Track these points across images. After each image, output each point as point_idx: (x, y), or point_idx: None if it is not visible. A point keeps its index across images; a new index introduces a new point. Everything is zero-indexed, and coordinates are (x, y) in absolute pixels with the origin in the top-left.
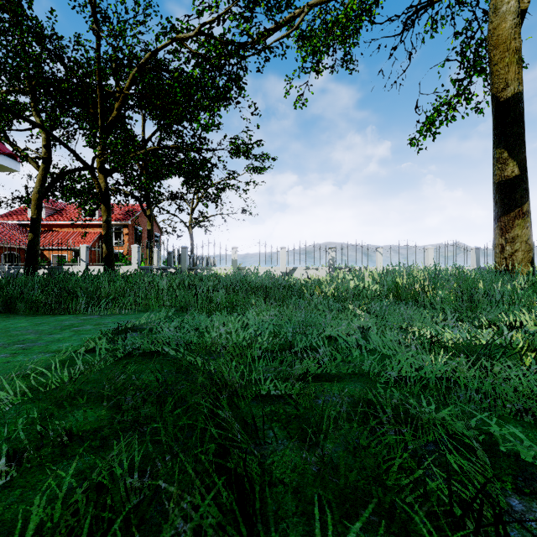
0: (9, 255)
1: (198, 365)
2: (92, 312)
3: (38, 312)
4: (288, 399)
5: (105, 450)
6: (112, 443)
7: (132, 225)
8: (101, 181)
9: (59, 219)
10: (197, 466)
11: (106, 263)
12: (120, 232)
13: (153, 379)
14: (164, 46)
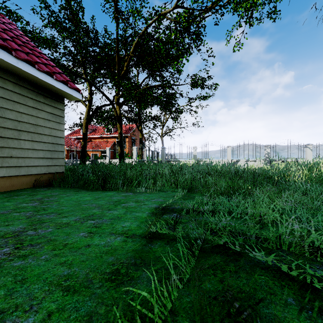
0: (72, 154)
1: None
2: (126, 190)
3: (93, 188)
4: None
5: None
6: None
7: (130, 136)
8: (117, 110)
9: (95, 134)
10: None
11: (120, 157)
12: (124, 140)
13: None
14: (153, 21)
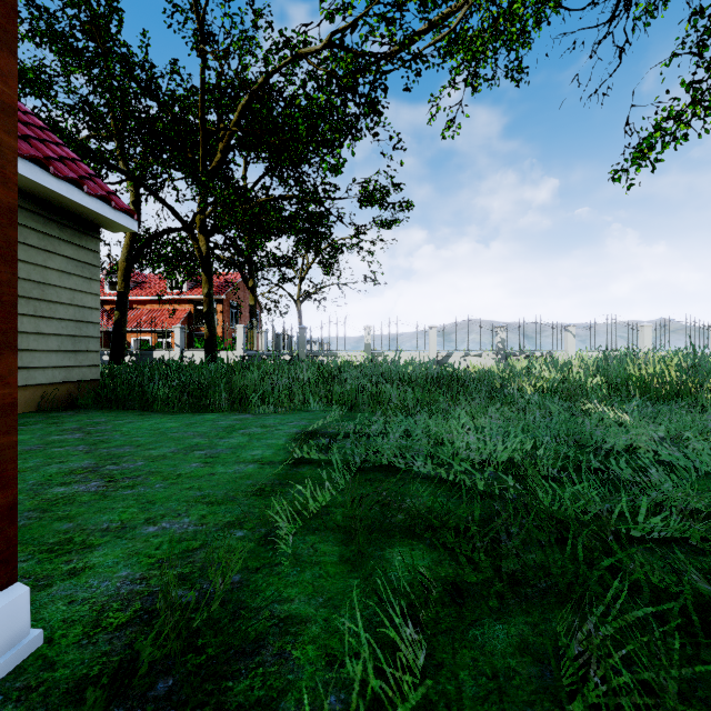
0: None
1: (475, 487)
2: (237, 410)
3: (174, 409)
4: (688, 547)
5: (511, 615)
6: (512, 604)
7: (227, 300)
8: (201, 244)
9: (141, 294)
10: (703, 654)
11: (208, 347)
12: None
13: (439, 506)
14: (282, 66)
